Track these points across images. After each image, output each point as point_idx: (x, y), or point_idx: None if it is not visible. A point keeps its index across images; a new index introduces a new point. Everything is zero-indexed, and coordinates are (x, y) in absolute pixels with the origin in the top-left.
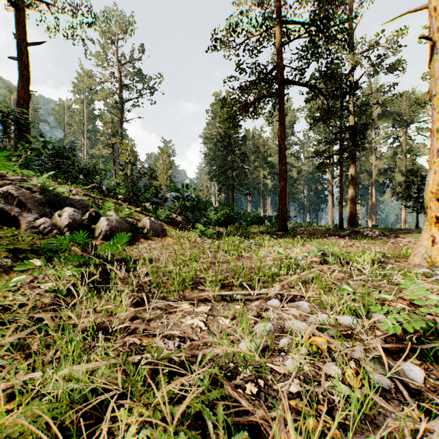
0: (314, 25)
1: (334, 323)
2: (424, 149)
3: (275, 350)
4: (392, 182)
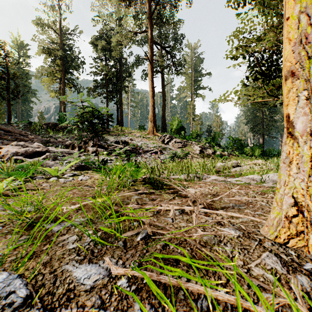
0: None
1: None
2: None
3: None
4: None
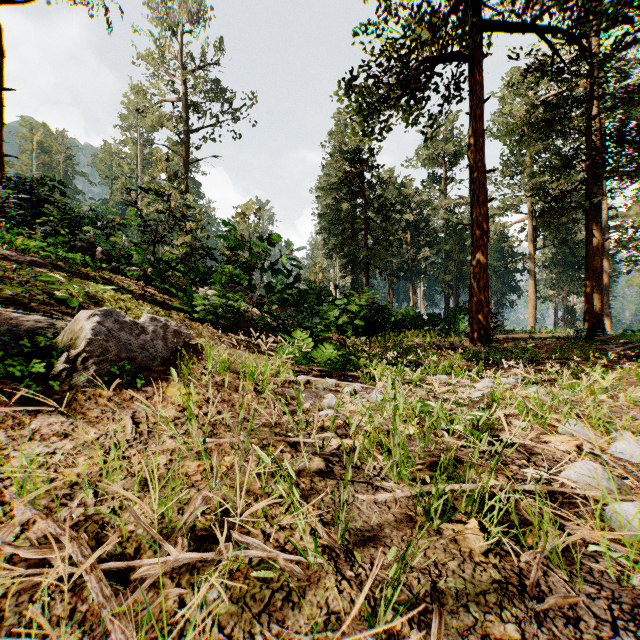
0: None
1: None
2: None
3: None
4: None
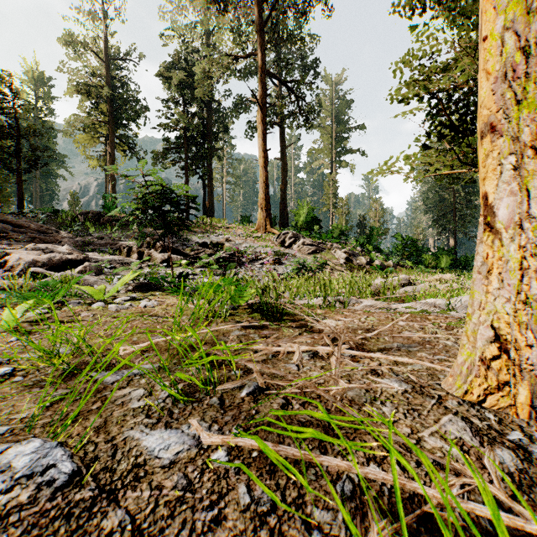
0: None
1: None
2: None
3: None
4: None
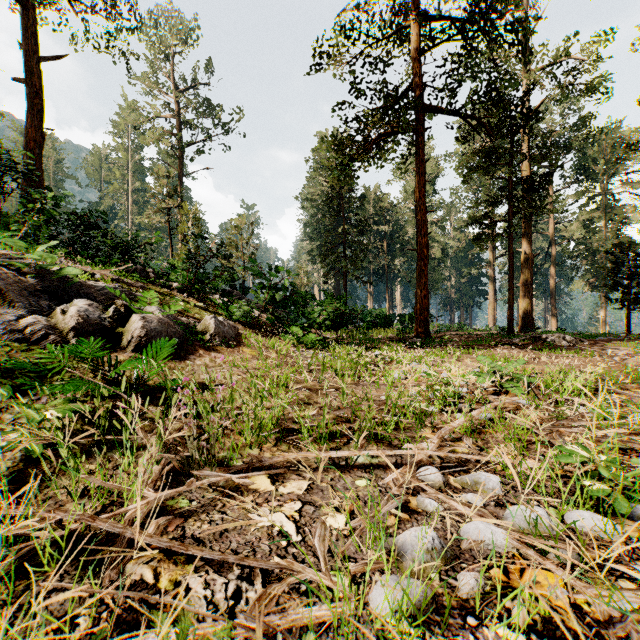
0: (472, 19)
1: (560, 527)
2: (634, 214)
3: (451, 607)
4: (585, 263)
